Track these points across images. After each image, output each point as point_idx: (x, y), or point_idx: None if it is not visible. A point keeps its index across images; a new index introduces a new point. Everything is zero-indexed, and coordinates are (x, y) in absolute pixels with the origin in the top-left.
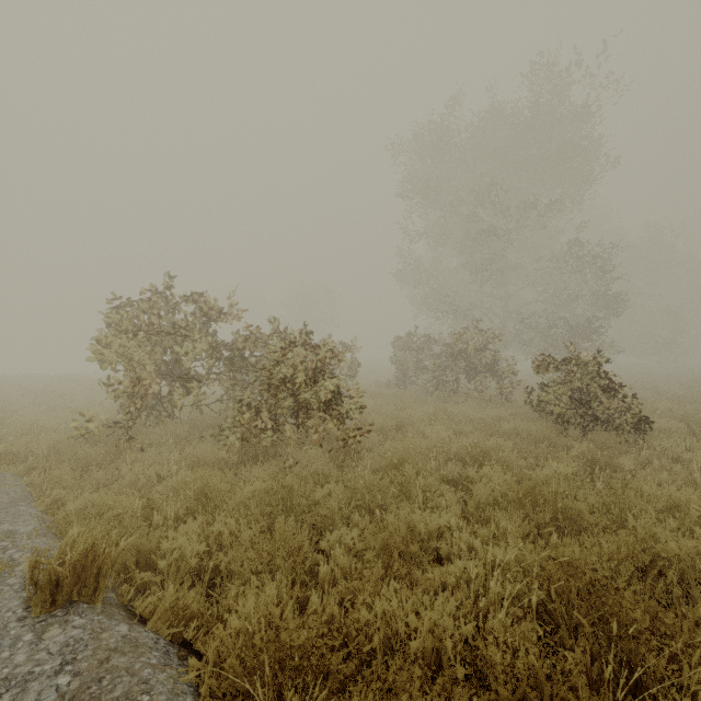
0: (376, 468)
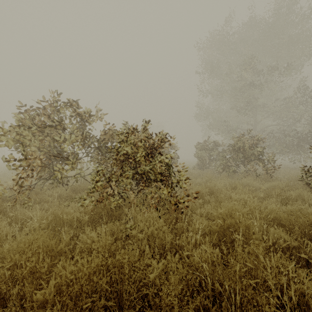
0: (204, 231)
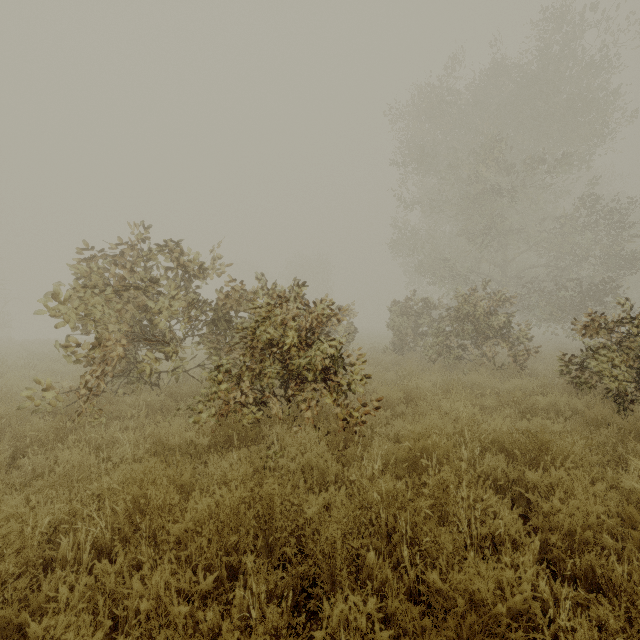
0: (387, 459)
